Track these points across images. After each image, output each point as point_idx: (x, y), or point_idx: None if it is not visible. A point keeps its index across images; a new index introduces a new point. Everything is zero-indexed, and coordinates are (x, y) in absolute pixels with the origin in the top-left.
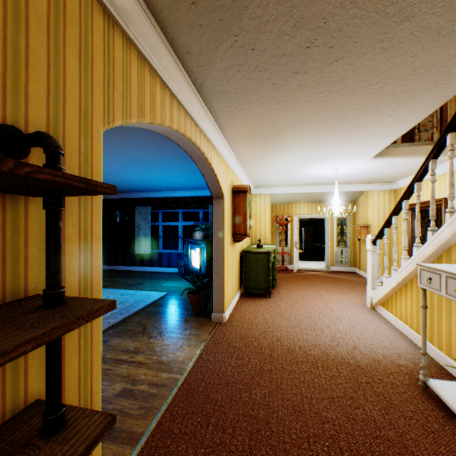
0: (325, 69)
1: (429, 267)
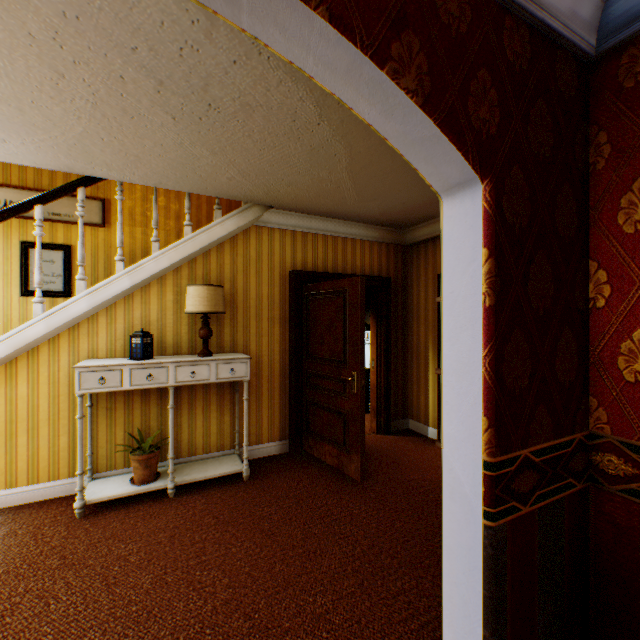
0: (161, 109)
1: (105, 365)
